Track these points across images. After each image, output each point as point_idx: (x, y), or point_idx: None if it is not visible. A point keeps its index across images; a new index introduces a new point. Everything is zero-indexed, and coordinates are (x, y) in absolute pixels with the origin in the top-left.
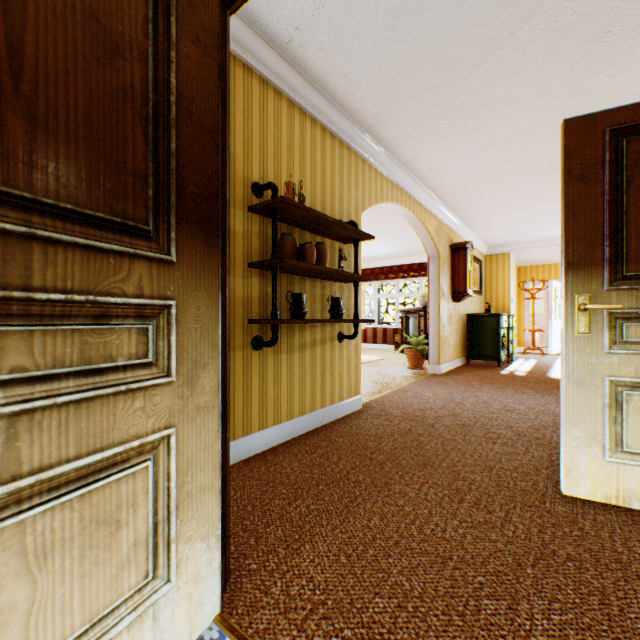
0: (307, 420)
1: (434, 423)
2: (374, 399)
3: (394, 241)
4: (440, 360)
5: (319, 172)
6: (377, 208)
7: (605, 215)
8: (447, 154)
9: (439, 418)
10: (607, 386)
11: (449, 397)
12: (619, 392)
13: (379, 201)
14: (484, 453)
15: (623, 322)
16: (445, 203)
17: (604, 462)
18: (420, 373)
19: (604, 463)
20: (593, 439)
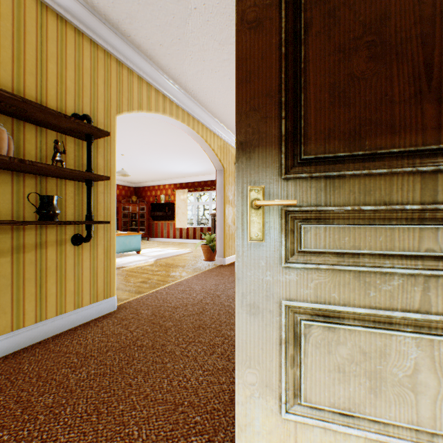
0: (3, 342)
1: (172, 327)
2: (141, 296)
3: (201, 160)
4: (225, 254)
5: (33, 51)
6: (173, 127)
7: (282, 74)
8: (209, 72)
9: (183, 318)
10: (284, 314)
11: (213, 290)
12: (298, 322)
13: (145, 108)
14: (189, 375)
15: (303, 224)
16: (227, 126)
17: (281, 419)
18: (209, 265)
19: (281, 420)
20: (269, 386)
